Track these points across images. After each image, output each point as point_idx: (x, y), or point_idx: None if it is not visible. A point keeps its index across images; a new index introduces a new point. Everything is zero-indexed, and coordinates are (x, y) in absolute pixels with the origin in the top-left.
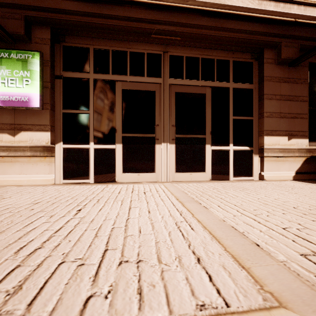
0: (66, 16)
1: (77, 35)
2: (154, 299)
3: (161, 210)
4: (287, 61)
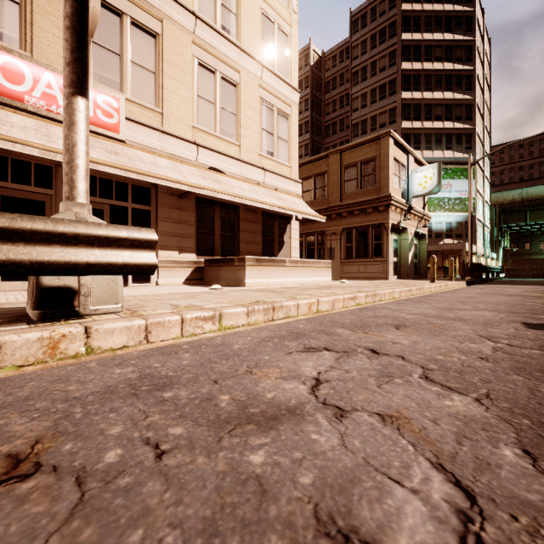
0: None
1: None
2: None
3: None
4: (177, 193)
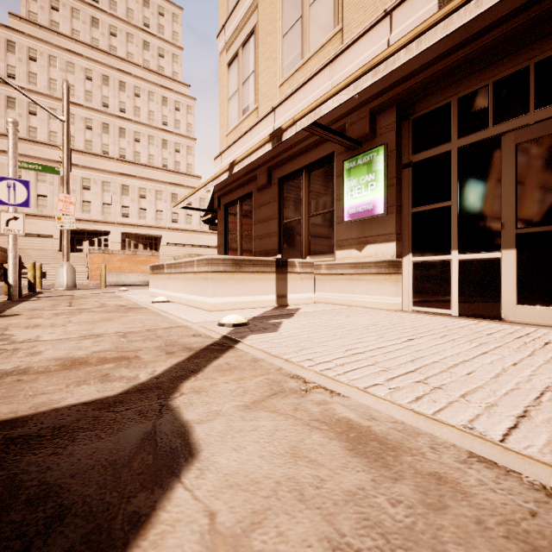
0: (414, 78)
1: (432, 93)
2: (426, 405)
3: (546, 368)
4: None
